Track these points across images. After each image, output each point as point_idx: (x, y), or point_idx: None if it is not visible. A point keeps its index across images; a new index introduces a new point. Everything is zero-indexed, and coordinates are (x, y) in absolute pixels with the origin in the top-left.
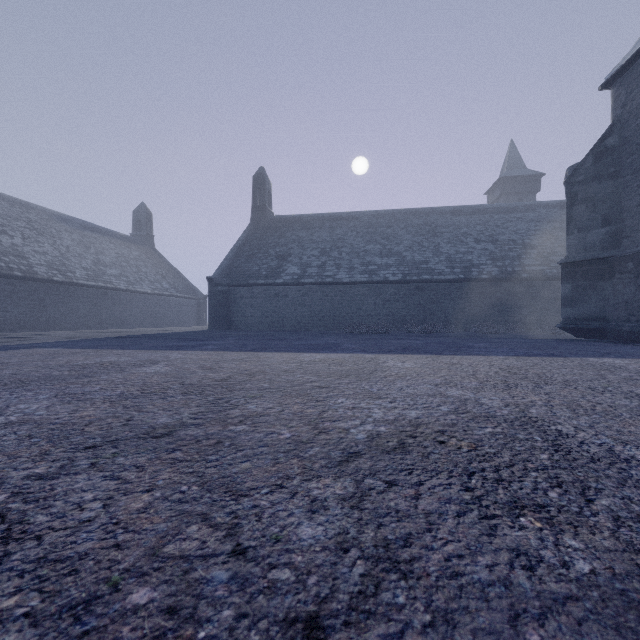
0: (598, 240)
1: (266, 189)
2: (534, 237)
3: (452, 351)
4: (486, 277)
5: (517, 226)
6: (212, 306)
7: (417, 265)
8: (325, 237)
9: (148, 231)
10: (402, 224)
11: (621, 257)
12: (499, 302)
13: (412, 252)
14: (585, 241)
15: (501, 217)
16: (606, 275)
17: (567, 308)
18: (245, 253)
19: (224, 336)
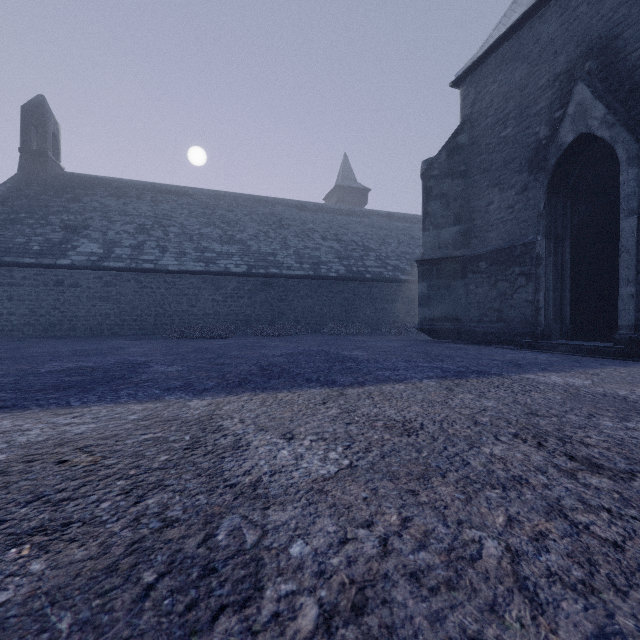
0: (451, 238)
1: (48, 129)
2: (372, 241)
3: (344, 372)
4: (335, 275)
5: (357, 229)
6: None
7: (264, 257)
8: (145, 210)
9: None
10: (246, 210)
11: (474, 256)
12: (346, 302)
13: (258, 242)
14: (439, 239)
15: (343, 218)
16: (458, 275)
17: (424, 308)
18: (1, 215)
19: None
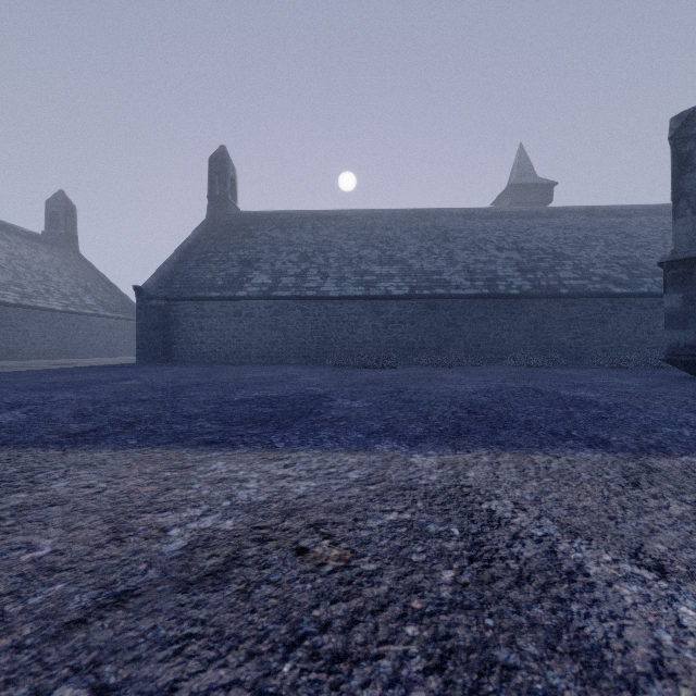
0: None
1: (228, 175)
2: (566, 246)
3: (603, 425)
4: (517, 292)
5: (543, 233)
6: (142, 328)
7: (428, 276)
8: (306, 239)
9: (69, 229)
10: (405, 226)
11: None
12: (532, 325)
13: (420, 260)
14: None
15: (523, 222)
16: None
17: (675, 330)
18: (195, 256)
19: (130, 376)
